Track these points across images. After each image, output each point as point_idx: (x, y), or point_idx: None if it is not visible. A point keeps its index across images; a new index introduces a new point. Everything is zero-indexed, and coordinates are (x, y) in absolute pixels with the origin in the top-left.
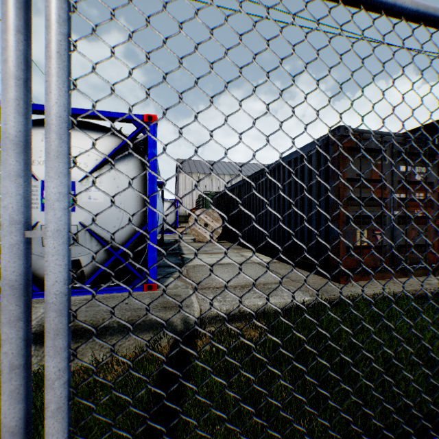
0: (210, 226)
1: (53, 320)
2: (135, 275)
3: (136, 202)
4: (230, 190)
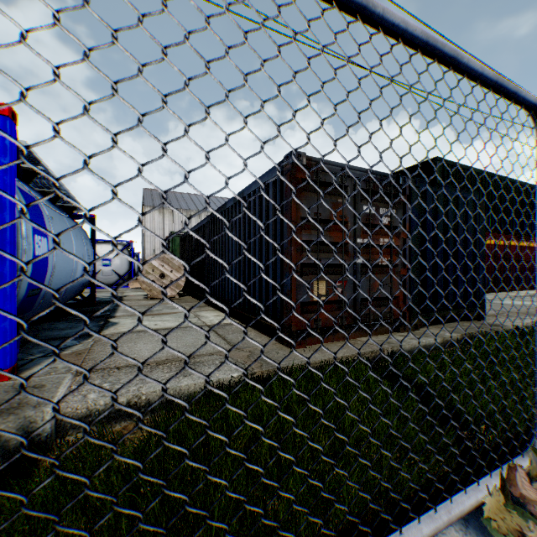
0: (168, 278)
1: None
2: None
3: None
4: (196, 230)
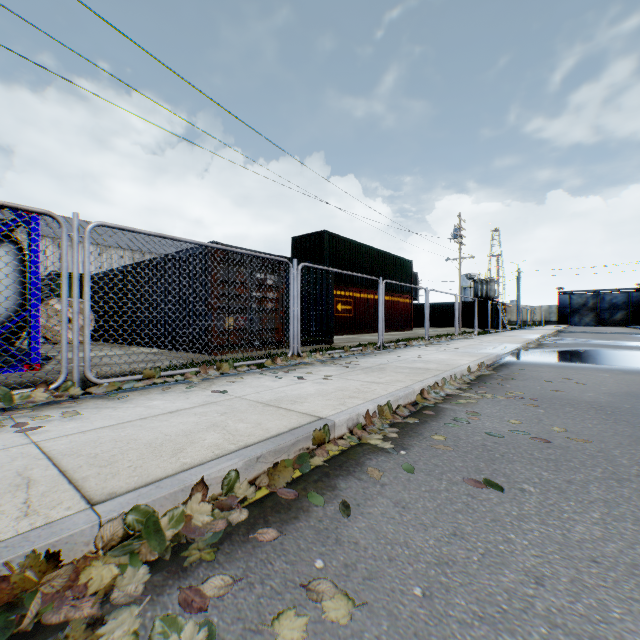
0: None
1: (88, 321)
2: (15, 357)
3: (15, 287)
4: (109, 275)
